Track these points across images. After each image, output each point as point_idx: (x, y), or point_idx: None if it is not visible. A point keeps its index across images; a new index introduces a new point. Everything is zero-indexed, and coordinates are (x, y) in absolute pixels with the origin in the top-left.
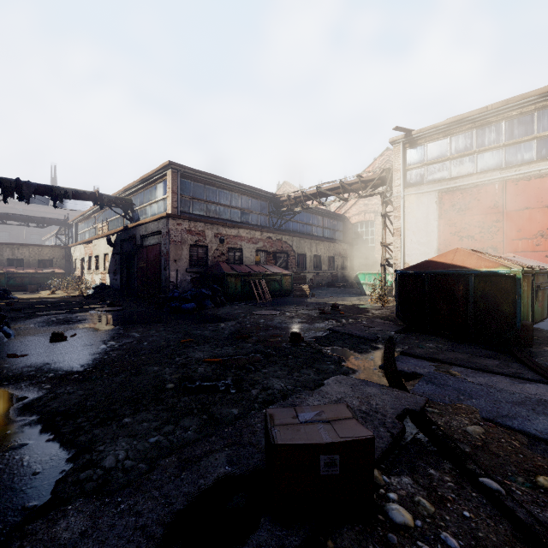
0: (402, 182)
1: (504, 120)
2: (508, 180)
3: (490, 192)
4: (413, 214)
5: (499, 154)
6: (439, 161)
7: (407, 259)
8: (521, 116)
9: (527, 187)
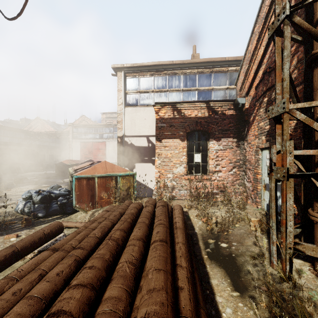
0: (72, 137)
1: (93, 127)
2: (93, 142)
3: (90, 144)
4: (74, 147)
5: (92, 135)
6: (81, 134)
7: (73, 159)
8: (96, 128)
9: (96, 144)
